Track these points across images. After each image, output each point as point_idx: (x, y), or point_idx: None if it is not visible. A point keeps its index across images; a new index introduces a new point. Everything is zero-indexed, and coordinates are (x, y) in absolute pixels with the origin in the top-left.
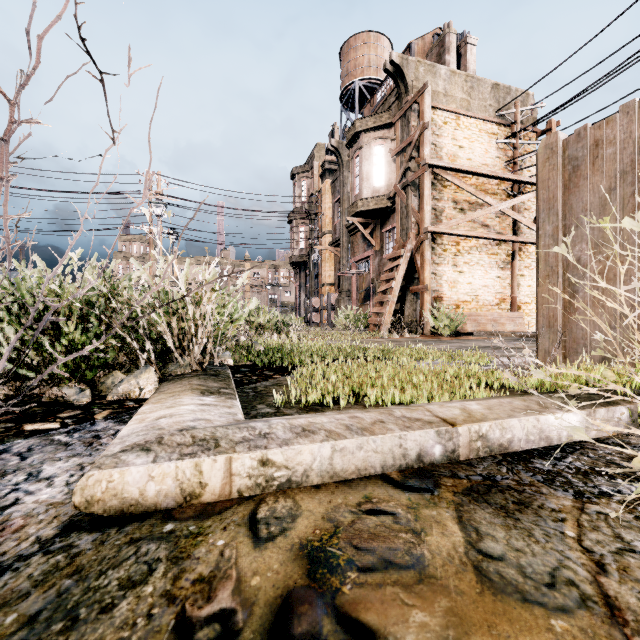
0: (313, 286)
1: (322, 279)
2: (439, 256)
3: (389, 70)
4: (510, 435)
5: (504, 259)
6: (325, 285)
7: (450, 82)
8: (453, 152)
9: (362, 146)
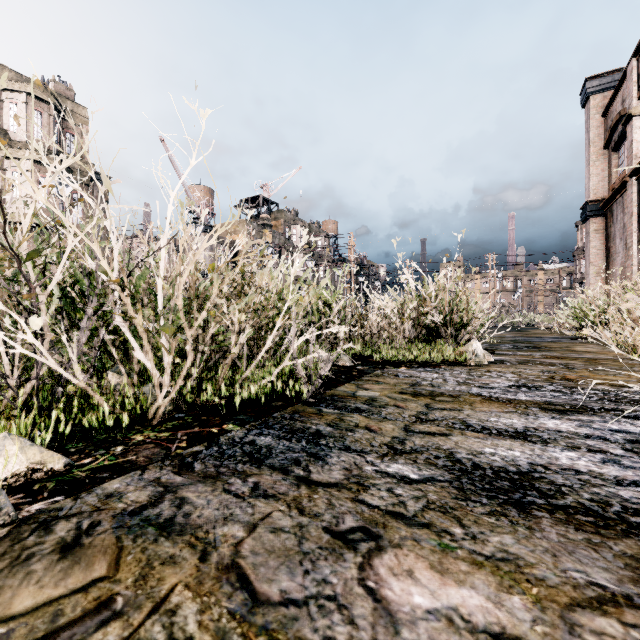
0: None
1: None
2: None
3: None
4: None
5: None
6: None
7: None
8: None
9: None
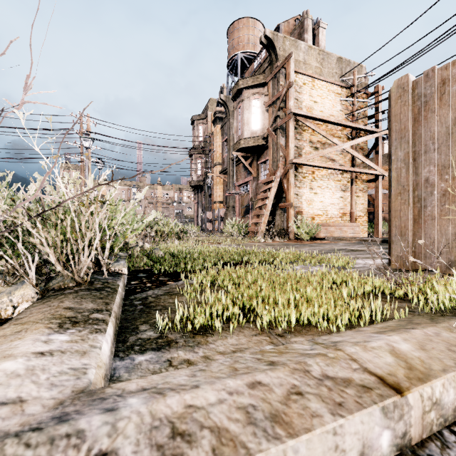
0: (207, 203)
1: (214, 198)
2: (300, 181)
3: (264, 42)
4: None
5: (345, 184)
6: (216, 202)
7: (308, 54)
8: (310, 105)
9: (243, 99)
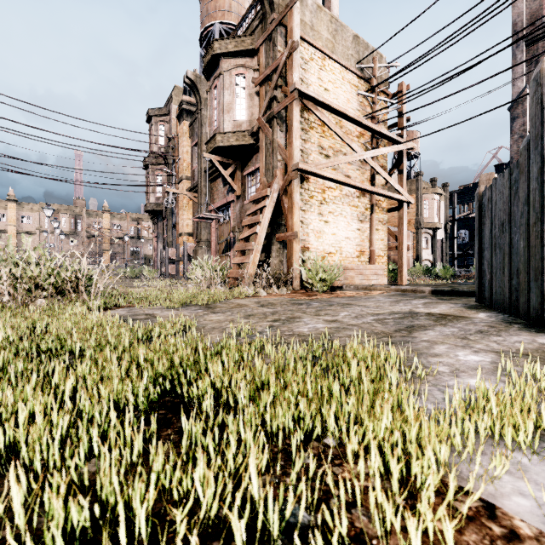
0: (170, 236)
1: (179, 228)
2: (306, 202)
3: None
4: None
5: (363, 212)
6: (182, 235)
7: (316, 16)
8: (319, 93)
9: (221, 72)
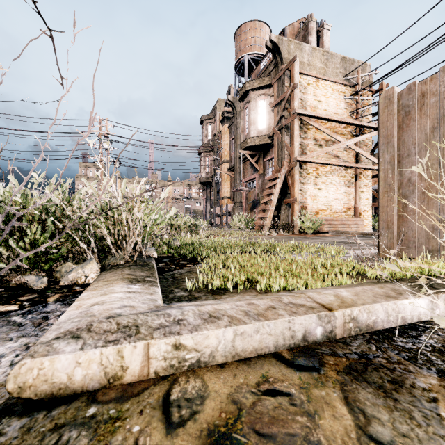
0: (216, 199)
1: (222, 194)
2: (304, 178)
3: (269, 47)
4: (375, 317)
5: (349, 180)
6: (224, 198)
7: (312, 55)
8: (314, 105)
9: (250, 100)
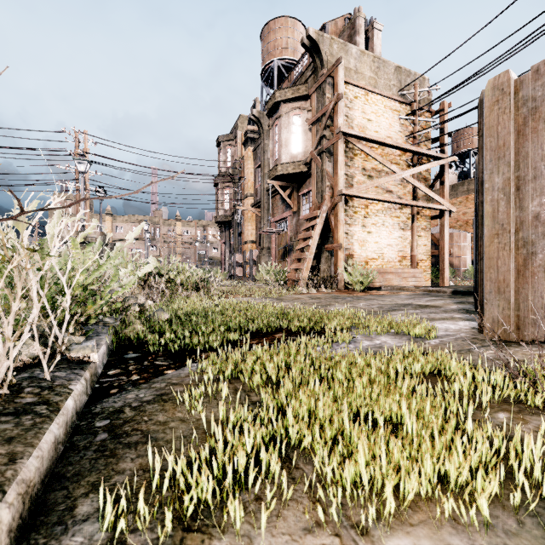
0: (237, 243)
1: (245, 237)
2: (350, 217)
3: (306, 45)
4: None
5: (405, 221)
6: (247, 242)
7: (360, 61)
8: (362, 124)
9: (281, 115)
